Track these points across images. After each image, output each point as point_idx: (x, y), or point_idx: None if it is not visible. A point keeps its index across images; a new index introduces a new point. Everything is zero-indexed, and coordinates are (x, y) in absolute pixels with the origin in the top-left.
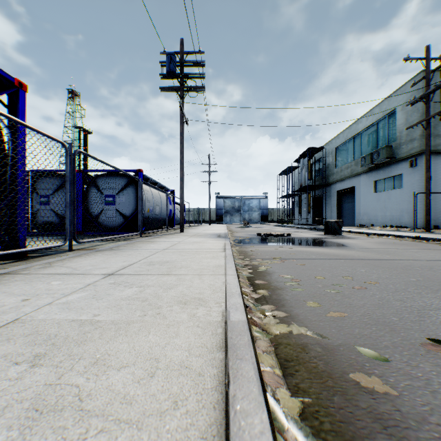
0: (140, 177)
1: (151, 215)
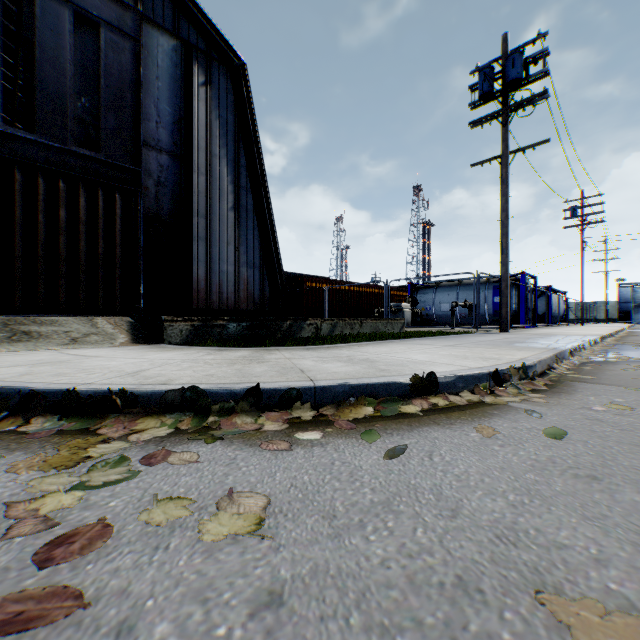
0: (550, 290)
1: (553, 314)
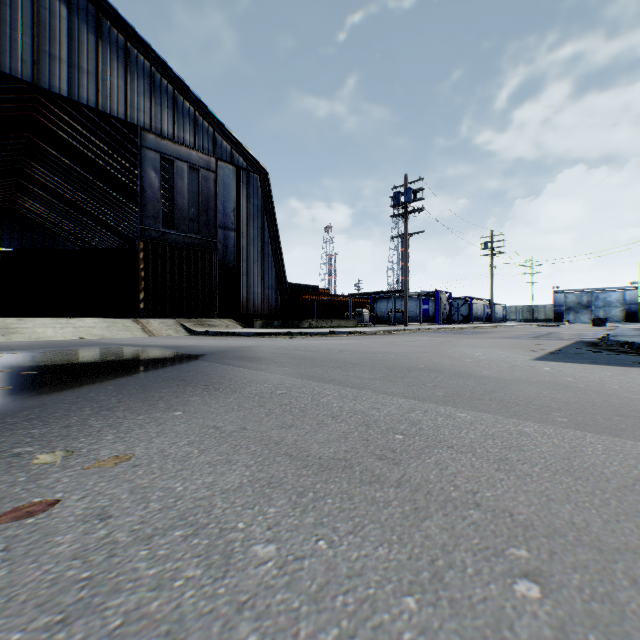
0: (471, 299)
1: (475, 316)
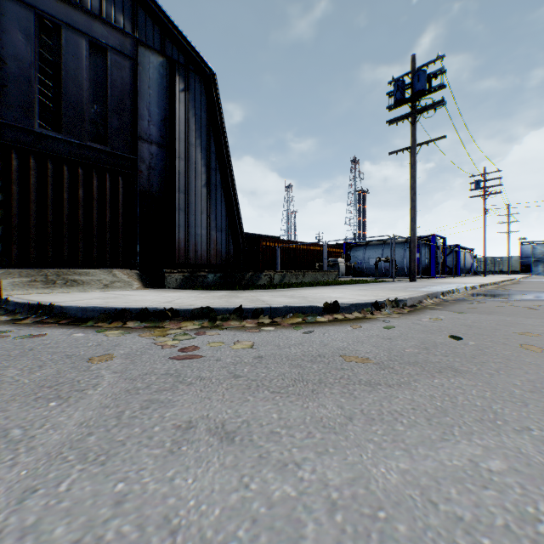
0: (458, 248)
1: (462, 267)
